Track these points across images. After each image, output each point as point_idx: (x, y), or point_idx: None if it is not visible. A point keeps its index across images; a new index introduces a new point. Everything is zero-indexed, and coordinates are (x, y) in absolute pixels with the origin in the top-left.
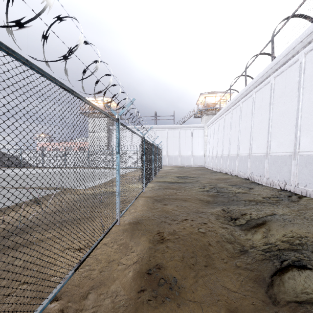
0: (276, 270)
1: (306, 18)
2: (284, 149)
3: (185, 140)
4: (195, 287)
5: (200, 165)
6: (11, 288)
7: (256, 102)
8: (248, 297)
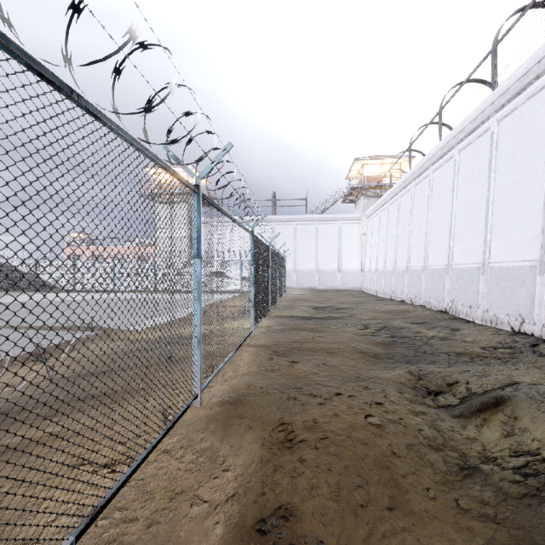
0: None
1: None
2: (520, 256)
3: (327, 242)
4: None
5: (353, 287)
6: None
7: (461, 170)
8: None
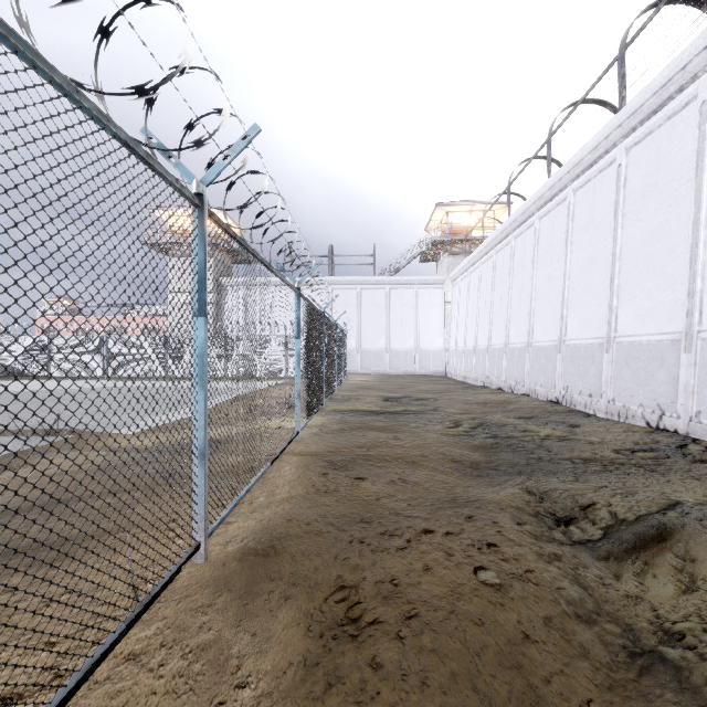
0: None
1: (701, 6)
2: (658, 327)
3: (401, 312)
4: None
5: (435, 371)
6: None
7: (577, 216)
8: None
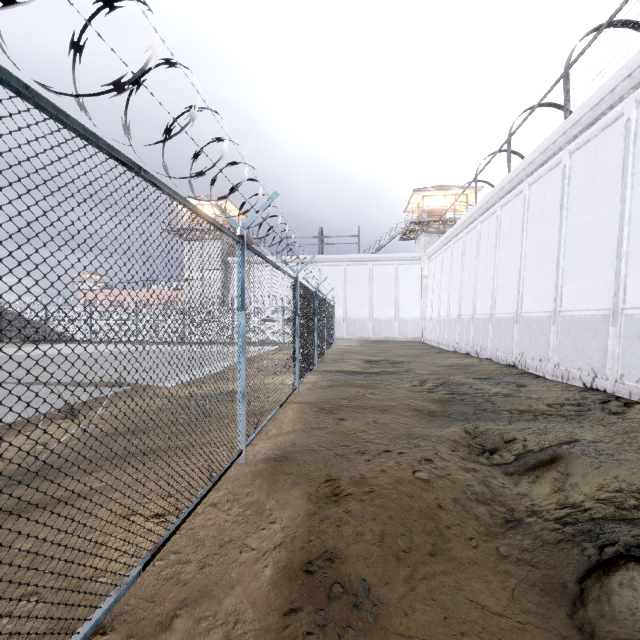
0: (590, 567)
1: (637, 28)
2: (593, 304)
3: (382, 285)
4: (410, 604)
5: (413, 338)
6: (1, 605)
7: (531, 207)
8: (529, 627)
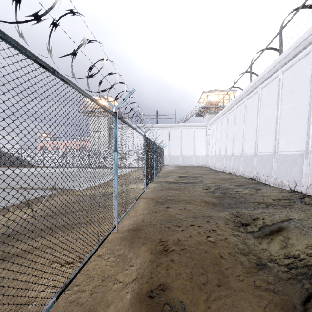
0: (308, 295)
1: None
2: (295, 148)
3: (187, 139)
4: None
5: (202, 165)
6: None
7: (262, 99)
8: None
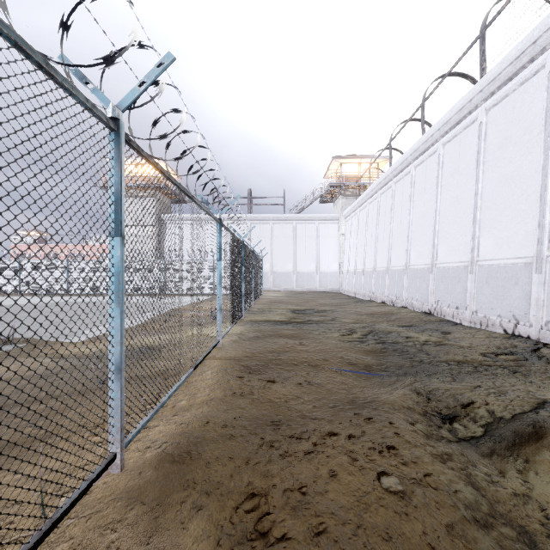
0: None
1: None
2: (513, 253)
3: (305, 242)
4: None
5: (332, 289)
6: None
7: (446, 164)
8: None
